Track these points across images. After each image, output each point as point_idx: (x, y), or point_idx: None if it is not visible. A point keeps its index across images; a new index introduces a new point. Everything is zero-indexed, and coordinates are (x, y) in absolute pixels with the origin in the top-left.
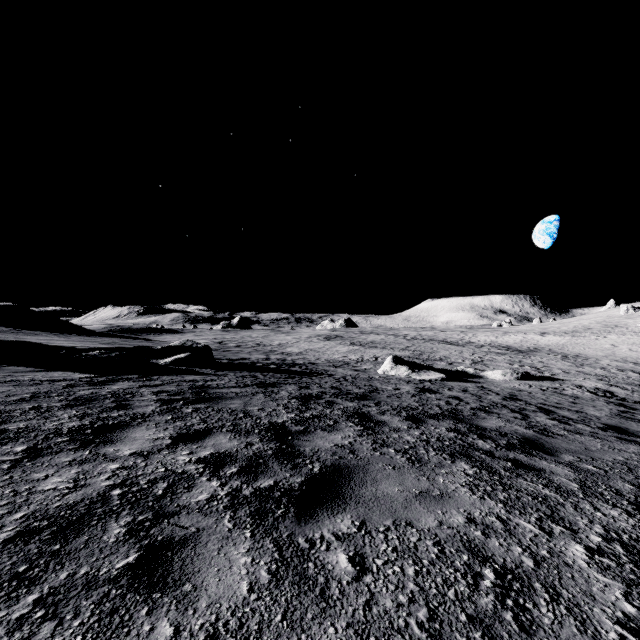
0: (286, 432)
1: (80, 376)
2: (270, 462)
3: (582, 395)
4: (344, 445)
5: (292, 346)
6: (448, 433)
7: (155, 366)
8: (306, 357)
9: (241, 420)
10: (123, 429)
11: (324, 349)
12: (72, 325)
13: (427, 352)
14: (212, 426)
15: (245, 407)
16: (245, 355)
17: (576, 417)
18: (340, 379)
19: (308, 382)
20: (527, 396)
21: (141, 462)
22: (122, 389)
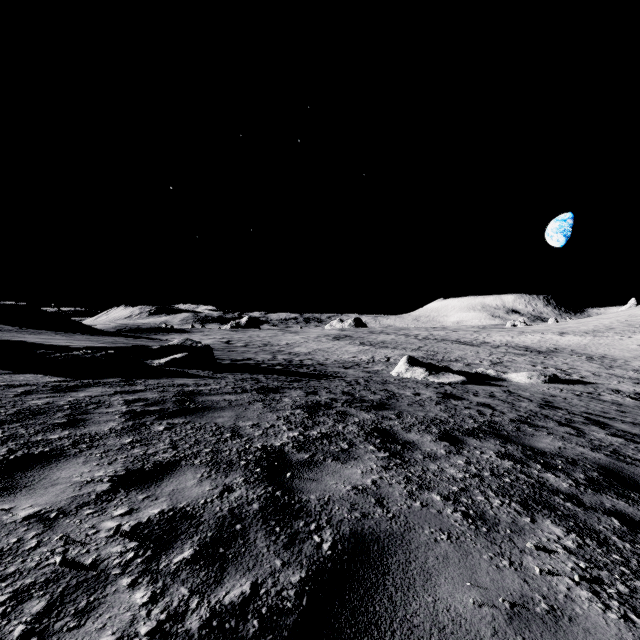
0: (284, 464)
1: (49, 380)
2: (252, 530)
3: (624, 401)
4: (366, 488)
5: (300, 346)
6: (501, 461)
7: (145, 367)
8: (314, 357)
9: (225, 443)
10: (48, 463)
11: (333, 349)
12: (80, 324)
13: (441, 352)
14: (182, 455)
15: (236, 422)
16: (251, 355)
17: (639, 432)
18: (352, 382)
19: (316, 386)
20: (564, 403)
21: (32, 538)
22: (89, 397)
